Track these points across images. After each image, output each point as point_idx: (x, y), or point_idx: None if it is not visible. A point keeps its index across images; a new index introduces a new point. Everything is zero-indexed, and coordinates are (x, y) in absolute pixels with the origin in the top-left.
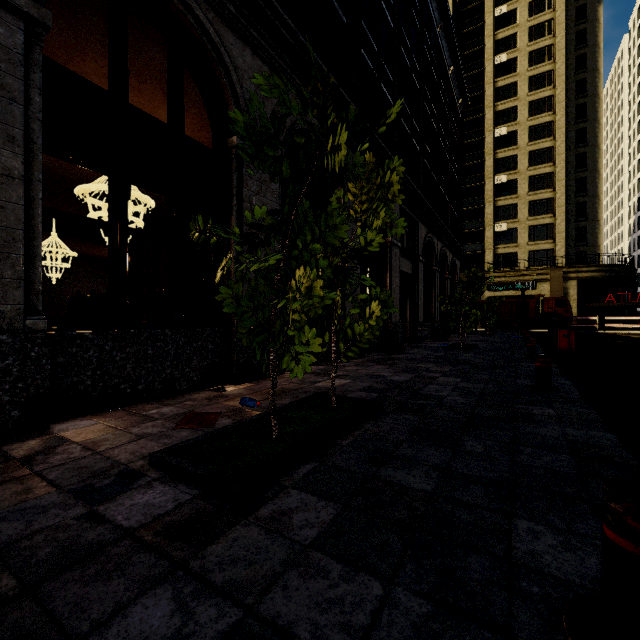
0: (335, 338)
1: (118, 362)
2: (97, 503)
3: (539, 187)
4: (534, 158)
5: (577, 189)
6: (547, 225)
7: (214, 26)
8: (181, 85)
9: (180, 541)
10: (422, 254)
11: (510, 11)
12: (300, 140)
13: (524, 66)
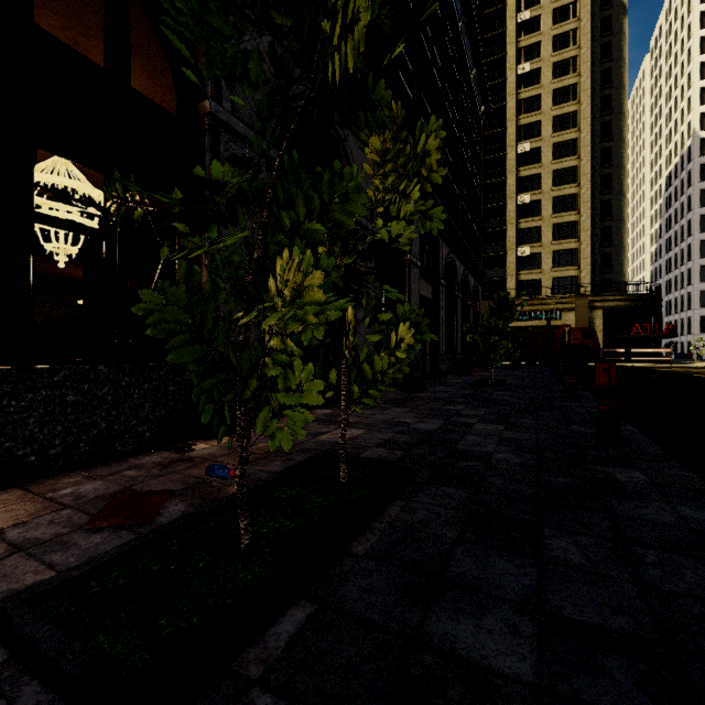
0: (345, 377)
1: (12, 415)
2: None
3: (564, 209)
4: (558, 178)
5: (602, 212)
6: (572, 250)
7: None
8: (125, 15)
9: None
10: (443, 277)
11: (533, 17)
12: (283, 21)
13: (548, 78)
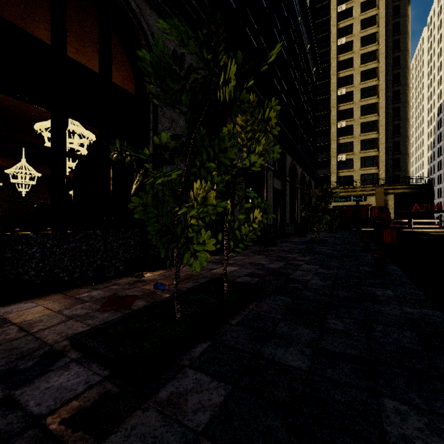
0: (226, 237)
1: (57, 256)
2: (15, 387)
3: (368, 130)
4: (364, 110)
5: (393, 132)
6: (373, 156)
7: (135, 0)
8: (109, 44)
9: (82, 430)
10: (288, 176)
11: (348, 8)
12: (197, 76)
13: (358, 47)
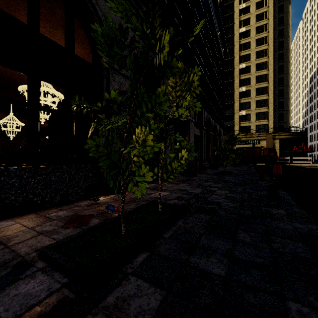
0: (161, 171)
1: (32, 185)
2: None
3: (261, 93)
4: (258, 79)
5: (279, 95)
6: (265, 112)
7: None
8: (73, 25)
9: None
10: (205, 125)
11: (247, 6)
12: (138, 45)
13: (253, 34)
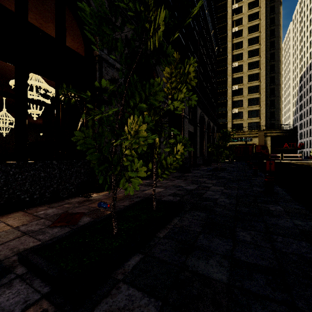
0: (155, 166)
1: (19, 181)
2: None
3: (253, 92)
4: (250, 78)
5: (270, 93)
6: (257, 110)
7: None
8: (63, 15)
9: None
10: (199, 122)
11: (239, 7)
12: (130, 26)
13: (246, 33)
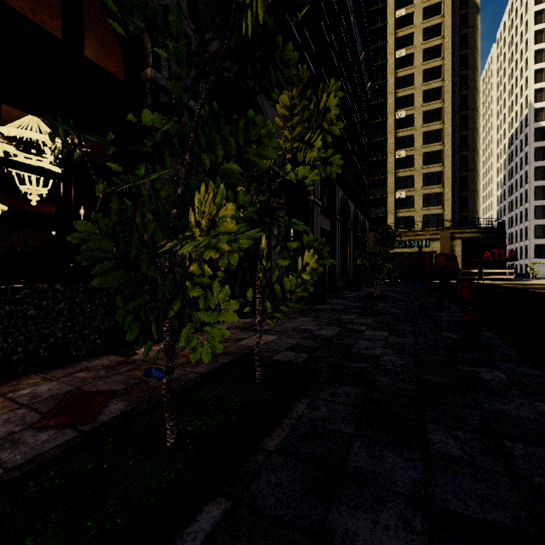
0: (260, 295)
1: None
2: None
3: (431, 162)
4: (427, 138)
5: (460, 165)
6: (437, 194)
7: None
8: None
9: None
10: (339, 214)
11: (408, 14)
12: None
13: (419, 61)
